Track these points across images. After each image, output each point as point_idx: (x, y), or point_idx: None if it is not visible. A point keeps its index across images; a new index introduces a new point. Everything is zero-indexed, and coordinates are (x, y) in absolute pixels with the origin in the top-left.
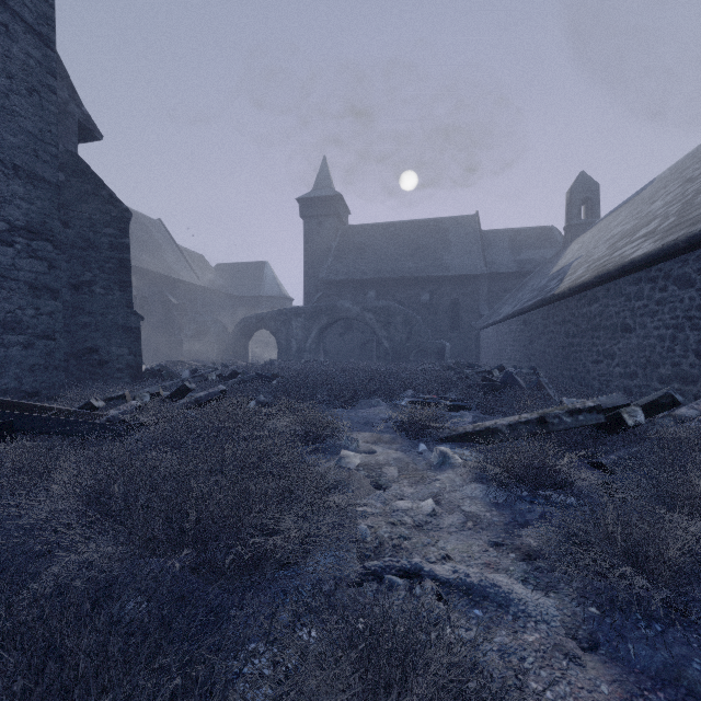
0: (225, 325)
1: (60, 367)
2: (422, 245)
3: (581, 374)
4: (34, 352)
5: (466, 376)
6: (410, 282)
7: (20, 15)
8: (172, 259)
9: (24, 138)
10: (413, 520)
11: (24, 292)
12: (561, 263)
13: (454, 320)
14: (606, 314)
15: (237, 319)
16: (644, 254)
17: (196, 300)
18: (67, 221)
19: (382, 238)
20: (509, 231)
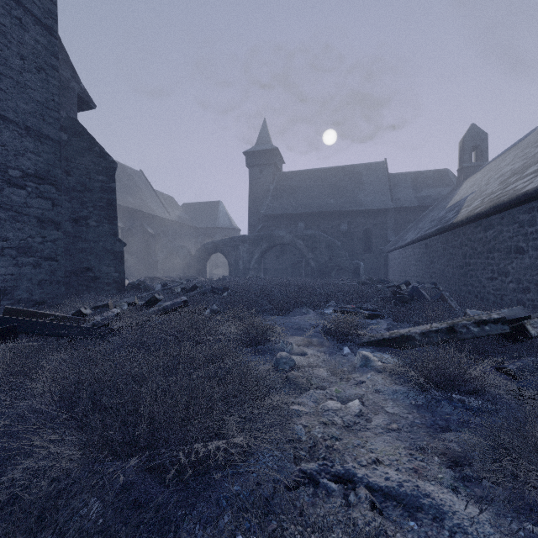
0: (189, 250)
1: (61, 282)
2: (341, 186)
3: (477, 288)
4: (41, 270)
5: (378, 289)
6: (331, 215)
7: (30, 11)
8: (150, 200)
9: (34, 106)
10: (343, 421)
11: (34, 225)
12: (456, 198)
13: (366, 245)
14: (500, 239)
15: (198, 245)
16: (537, 187)
17: (168, 231)
18: (69, 171)
19: (310, 181)
20: (412, 174)
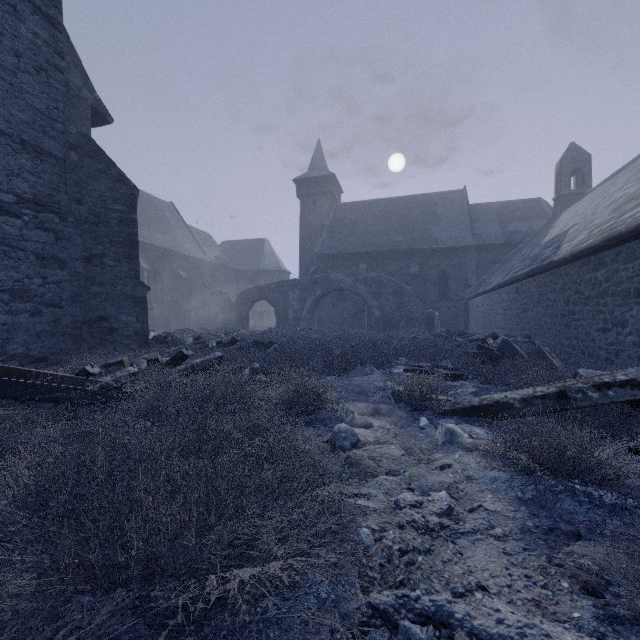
0: (228, 297)
1: (67, 334)
2: (411, 220)
3: (583, 342)
4: (41, 319)
5: (459, 344)
6: (399, 254)
7: None
8: (182, 237)
9: (32, 114)
10: (426, 522)
11: (32, 262)
12: (553, 232)
13: (442, 290)
14: (615, 280)
15: (239, 291)
16: None
17: (203, 274)
18: (80, 199)
19: (373, 214)
20: (497, 204)
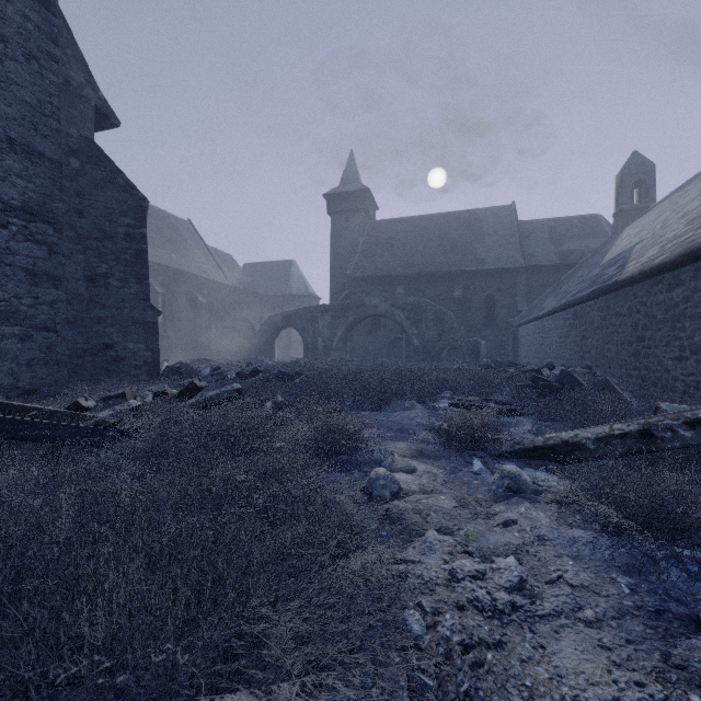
0: (251, 324)
1: (63, 362)
2: (454, 239)
3: (655, 373)
4: (32, 345)
5: (510, 375)
6: (441, 277)
7: None
8: (200, 258)
9: (21, 109)
10: (492, 601)
11: (21, 279)
12: (615, 250)
13: (488, 317)
14: (694, 300)
15: (264, 318)
16: None
17: (224, 299)
18: (82, 211)
19: (412, 232)
20: (549, 221)
